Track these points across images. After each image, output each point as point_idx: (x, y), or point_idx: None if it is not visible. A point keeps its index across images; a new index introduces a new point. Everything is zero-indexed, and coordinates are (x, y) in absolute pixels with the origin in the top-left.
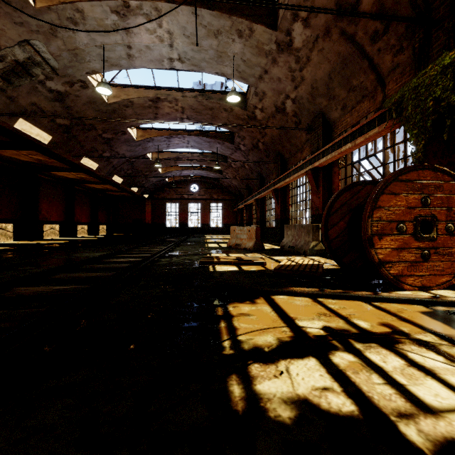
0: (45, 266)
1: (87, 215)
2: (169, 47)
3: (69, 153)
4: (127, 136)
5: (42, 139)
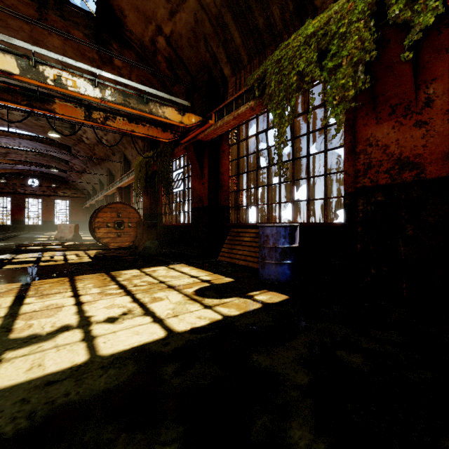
0: None
1: None
2: None
3: None
4: None
5: None
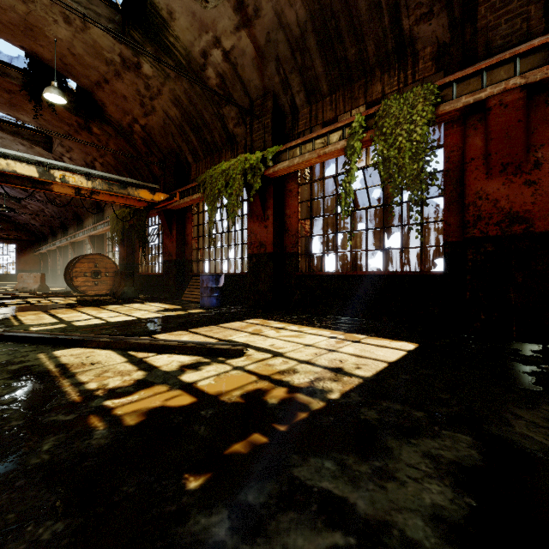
0: None
1: None
2: None
3: None
4: None
5: None
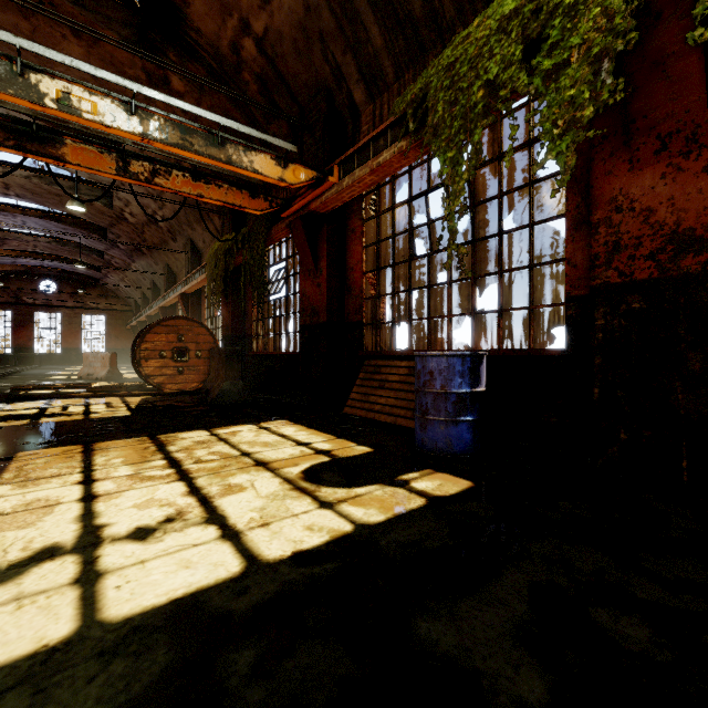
0: None
1: None
2: None
3: None
4: None
5: None
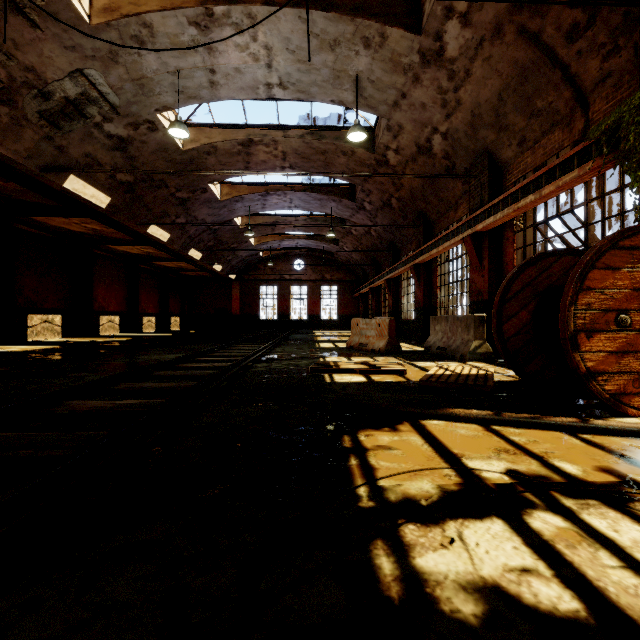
0: (104, 372)
1: (155, 303)
2: (266, 68)
3: (132, 219)
4: (208, 195)
5: (98, 202)
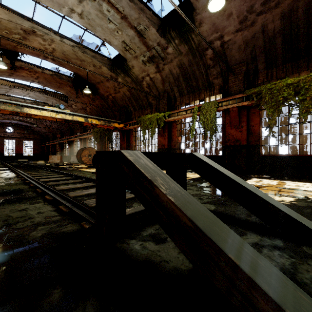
0: None
1: None
2: (26, 94)
3: None
4: None
5: None
